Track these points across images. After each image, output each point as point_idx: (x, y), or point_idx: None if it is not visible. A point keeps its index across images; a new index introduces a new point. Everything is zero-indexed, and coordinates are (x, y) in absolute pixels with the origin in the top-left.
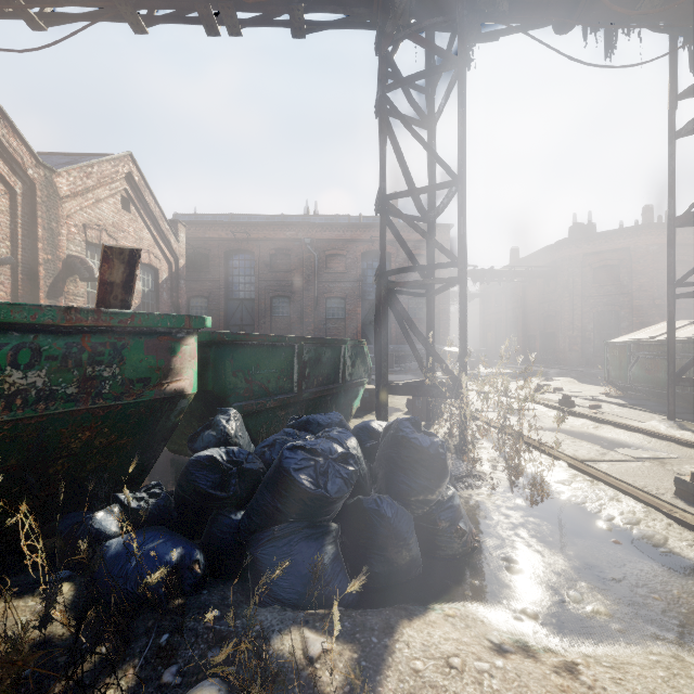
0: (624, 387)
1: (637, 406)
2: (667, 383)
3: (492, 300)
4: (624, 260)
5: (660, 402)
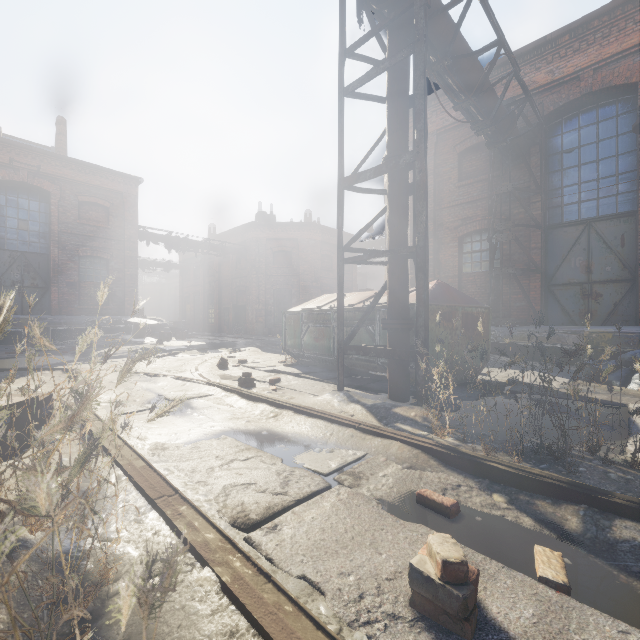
0: (297, 355)
1: (309, 374)
2: (338, 352)
3: (191, 273)
4: (294, 249)
5: (324, 367)
